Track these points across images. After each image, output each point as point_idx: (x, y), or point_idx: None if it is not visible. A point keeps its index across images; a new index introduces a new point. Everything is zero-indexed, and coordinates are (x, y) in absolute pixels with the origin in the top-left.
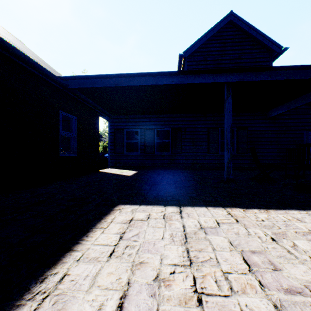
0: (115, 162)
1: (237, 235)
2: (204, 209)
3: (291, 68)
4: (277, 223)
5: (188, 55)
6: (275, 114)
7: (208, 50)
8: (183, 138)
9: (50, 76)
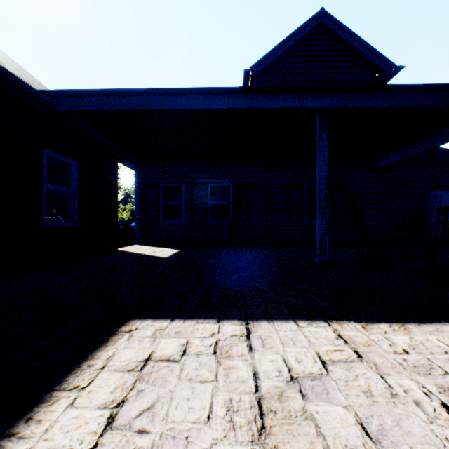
0: (146, 235)
1: (370, 400)
2: (292, 325)
3: (419, 88)
4: (436, 359)
5: (258, 72)
6: (386, 164)
7: (288, 66)
8: (250, 198)
9: (21, 86)
